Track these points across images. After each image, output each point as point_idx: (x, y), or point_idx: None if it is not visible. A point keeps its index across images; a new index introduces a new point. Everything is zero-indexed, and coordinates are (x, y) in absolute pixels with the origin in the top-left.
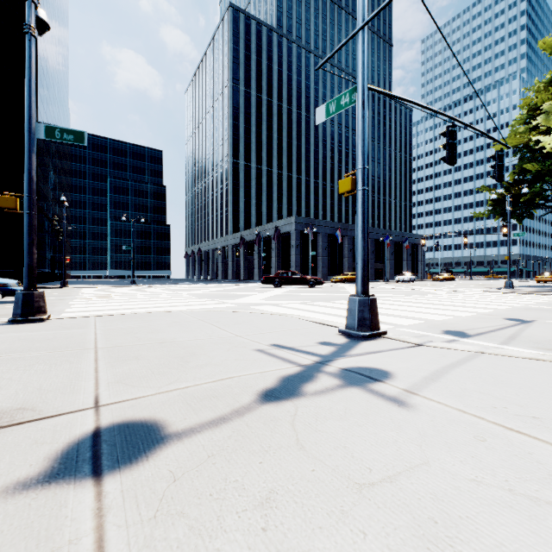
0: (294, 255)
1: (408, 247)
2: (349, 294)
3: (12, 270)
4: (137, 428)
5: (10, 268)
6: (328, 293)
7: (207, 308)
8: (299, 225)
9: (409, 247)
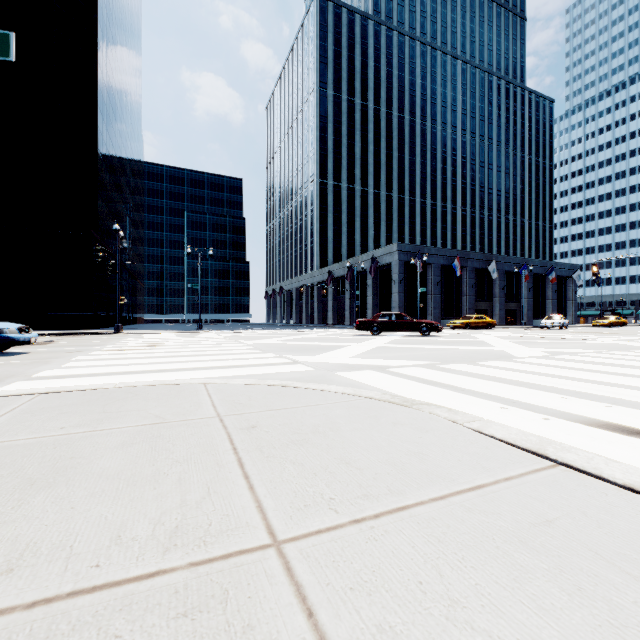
0: (396, 293)
1: (554, 280)
2: (495, 348)
3: (69, 313)
4: None
5: (67, 311)
6: (456, 345)
7: (261, 374)
8: (403, 254)
9: (556, 281)
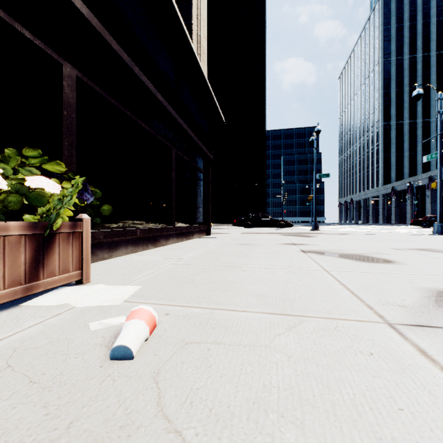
0: None
1: None
2: None
3: None
4: (372, 234)
5: None
6: None
7: None
8: None
9: None
